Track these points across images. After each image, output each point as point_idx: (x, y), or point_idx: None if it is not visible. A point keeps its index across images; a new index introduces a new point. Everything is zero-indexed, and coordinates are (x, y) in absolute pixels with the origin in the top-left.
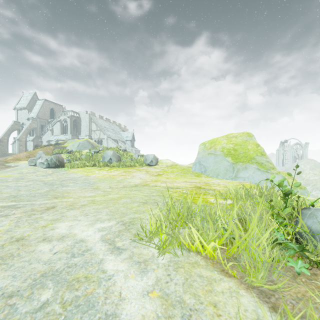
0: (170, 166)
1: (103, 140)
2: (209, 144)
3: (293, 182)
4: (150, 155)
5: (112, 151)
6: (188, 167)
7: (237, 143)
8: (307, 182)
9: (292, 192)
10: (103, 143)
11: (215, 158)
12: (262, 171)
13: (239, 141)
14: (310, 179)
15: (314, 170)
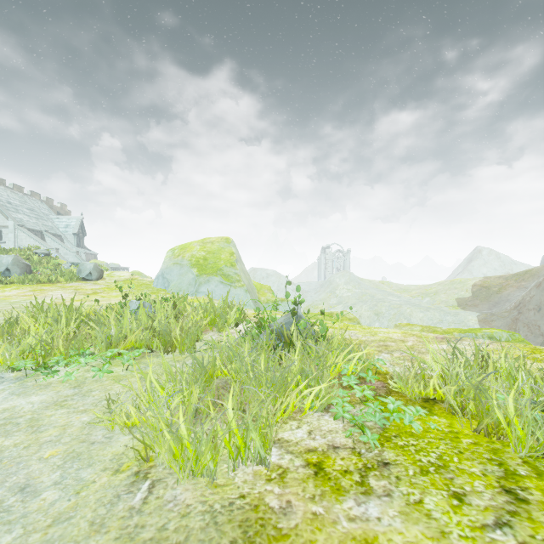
0: (122, 281)
1: (3, 231)
2: (179, 251)
3: (270, 297)
4: (88, 264)
5: (11, 256)
6: (151, 282)
7: (211, 250)
8: (340, 300)
9: (145, 294)
10: (5, 236)
11: (181, 269)
12: (225, 284)
13: (214, 248)
14: (343, 296)
15: (348, 285)
